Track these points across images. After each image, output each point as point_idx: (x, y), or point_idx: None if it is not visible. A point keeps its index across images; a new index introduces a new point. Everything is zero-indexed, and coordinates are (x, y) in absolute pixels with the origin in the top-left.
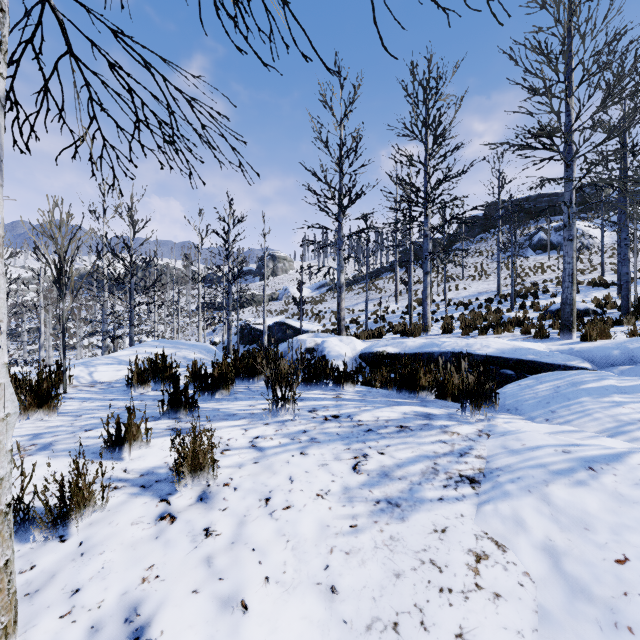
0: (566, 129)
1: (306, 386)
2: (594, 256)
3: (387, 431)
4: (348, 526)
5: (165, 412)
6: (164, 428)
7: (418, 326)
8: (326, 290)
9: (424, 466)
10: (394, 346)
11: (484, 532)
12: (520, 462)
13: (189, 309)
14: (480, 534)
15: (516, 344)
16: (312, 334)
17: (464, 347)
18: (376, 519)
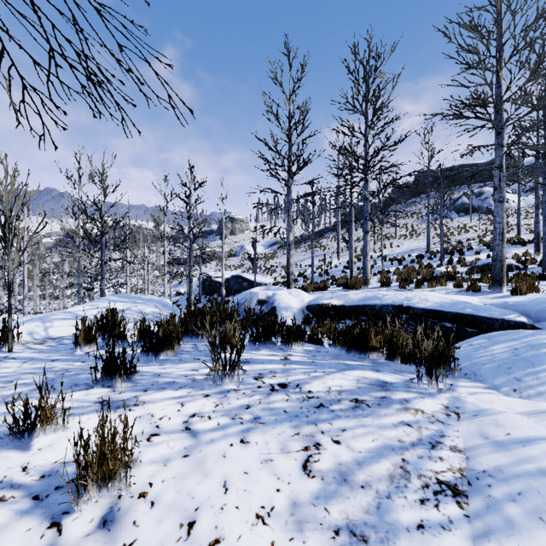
0: (497, 99)
1: (254, 345)
2: (510, 218)
3: (341, 407)
4: None
5: (99, 380)
6: (93, 400)
7: (359, 280)
8: (277, 247)
9: (390, 464)
10: (338, 299)
11: None
12: (513, 464)
13: (159, 264)
14: None
15: (452, 298)
16: (264, 287)
17: (404, 300)
18: None
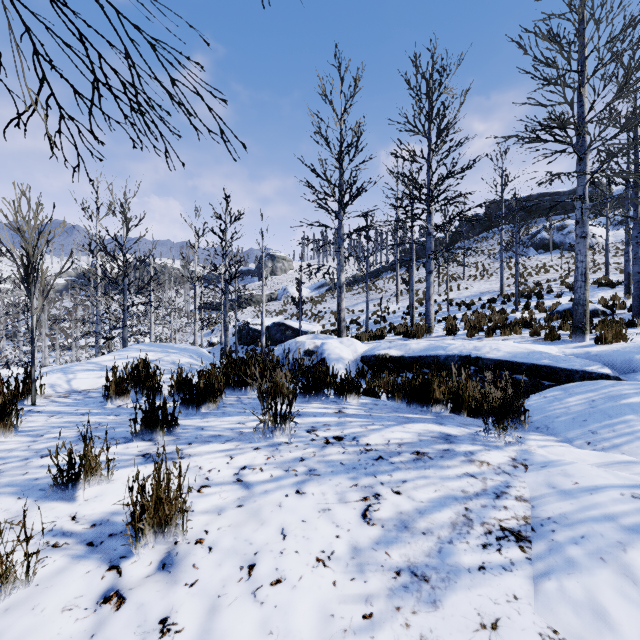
0: (579, 120)
1: (304, 397)
2: (597, 256)
3: (401, 459)
4: (360, 616)
5: (138, 433)
6: (135, 454)
7: (421, 327)
8: (325, 290)
9: (453, 513)
10: (397, 348)
11: (552, 629)
12: (578, 511)
13: (187, 309)
14: (547, 633)
15: (527, 347)
16: (311, 336)
17: (472, 350)
18: (398, 603)
